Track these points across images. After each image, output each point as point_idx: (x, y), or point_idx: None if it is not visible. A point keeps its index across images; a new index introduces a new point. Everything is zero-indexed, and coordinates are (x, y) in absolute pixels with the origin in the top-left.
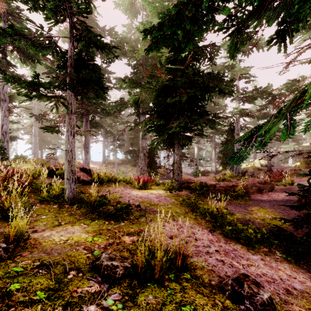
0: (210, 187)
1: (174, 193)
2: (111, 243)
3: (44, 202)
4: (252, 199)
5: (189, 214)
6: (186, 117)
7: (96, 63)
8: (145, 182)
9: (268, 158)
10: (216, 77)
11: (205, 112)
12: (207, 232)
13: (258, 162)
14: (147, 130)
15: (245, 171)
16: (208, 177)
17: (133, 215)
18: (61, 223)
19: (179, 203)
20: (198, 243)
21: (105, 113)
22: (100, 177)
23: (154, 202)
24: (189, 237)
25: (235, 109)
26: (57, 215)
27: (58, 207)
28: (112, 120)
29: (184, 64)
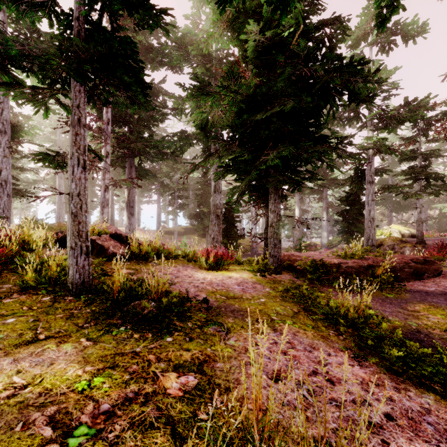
0: (329, 268)
1: (268, 278)
2: (131, 396)
3: (28, 291)
4: (408, 291)
5: (301, 317)
6: (290, 146)
7: (128, 37)
8: (218, 258)
9: (419, 222)
10: (347, 66)
11: (323, 136)
12: (348, 359)
13: (398, 230)
14: (223, 171)
15: (379, 244)
16: (322, 252)
17: (193, 318)
18: (39, 336)
19: (280, 295)
20: (339, 394)
21: (158, 155)
22: (143, 249)
23: (235, 293)
24: (314, 375)
25: (368, 140)
26: (42, 317)
27: (50, 301)
28: (171, 167)
29: (286, 54)
